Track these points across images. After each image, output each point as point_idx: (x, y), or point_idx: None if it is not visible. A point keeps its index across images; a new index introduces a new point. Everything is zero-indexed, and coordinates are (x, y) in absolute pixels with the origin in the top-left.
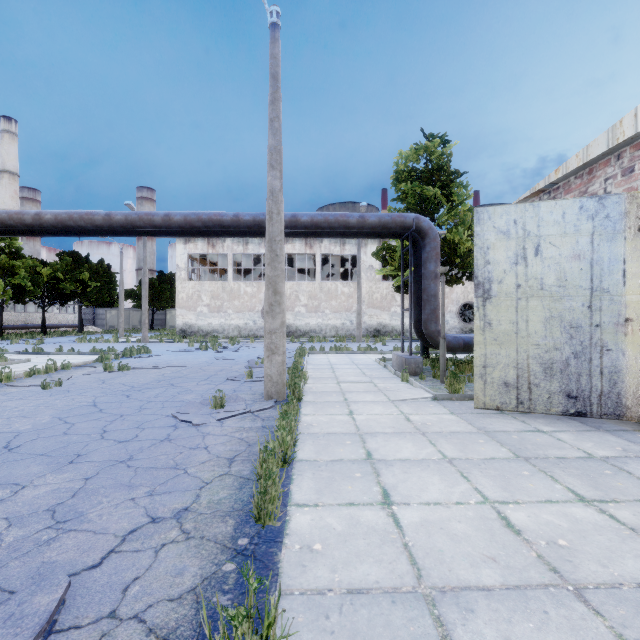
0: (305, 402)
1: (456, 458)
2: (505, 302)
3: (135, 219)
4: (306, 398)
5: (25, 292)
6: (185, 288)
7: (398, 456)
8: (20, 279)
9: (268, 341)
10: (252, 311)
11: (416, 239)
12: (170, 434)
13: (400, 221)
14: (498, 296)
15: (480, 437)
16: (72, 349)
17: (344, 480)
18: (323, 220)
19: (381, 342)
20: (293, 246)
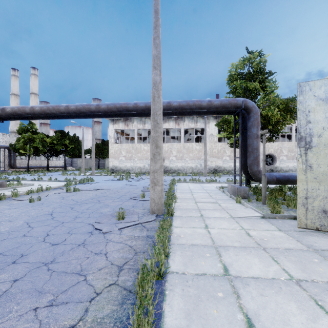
0: (175, 216)
1: (302, 279)
2: (323, 151)
3: (81, 108)
4: (176, 213)
5: (39, 150)
6: (113, 147)
7: (250, 273)
8: (37, 144)
9: (152, 177)
10: (147, 159)
11: (243, 114)
12: (86, 239)
13: (234, 103)
14: (317, 146)
15: (313, 256)
16: (56, 179)
17: (209, 301)
18: (186, 104)
19: (218, 176)
20: (169, 124)
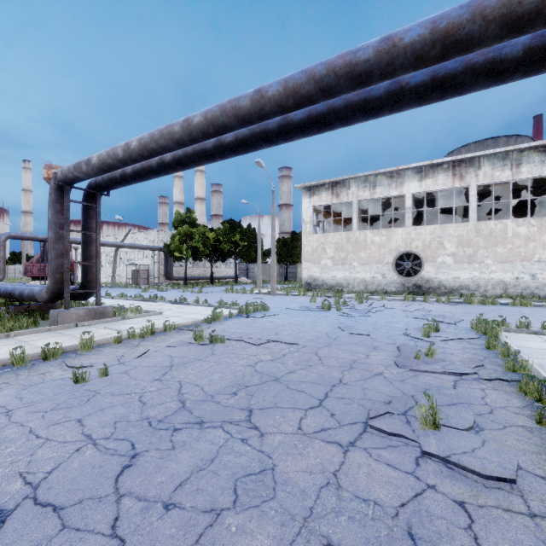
0: None
1: None
2: None
3: (216, 114)
4: None
5: (199, 252)
6: (310, 241)
7: None
8: (196, 242)
9: None
10: (380, 263)
11: None
12: None
13: None
14: None
15: None
16: (205, 301)
17: None
18: None
19: None
20: (434, 181)
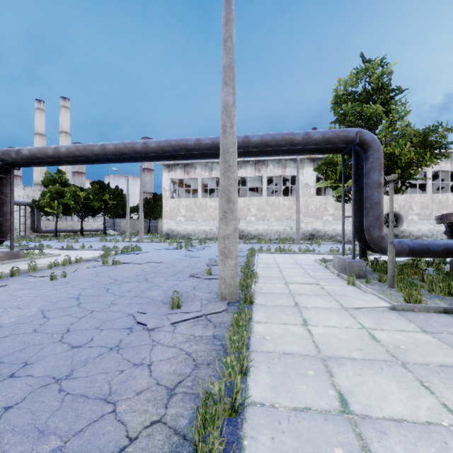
0: (256, 305)
1: None
2: None
3: (122, 147)
4: (257, 300)
5: (70, 208)
6: (169, 204)
7: (387, 411)
8: (67, 200)
9: (222, 246)
10: (215, 220)
11: (357, 153)
12: (122, 340)
13: (343, 135)
14: None
15: None
16: (90, 247)
17: None
18: (271, 139)
19: (316, 244)
20: (245, 171)
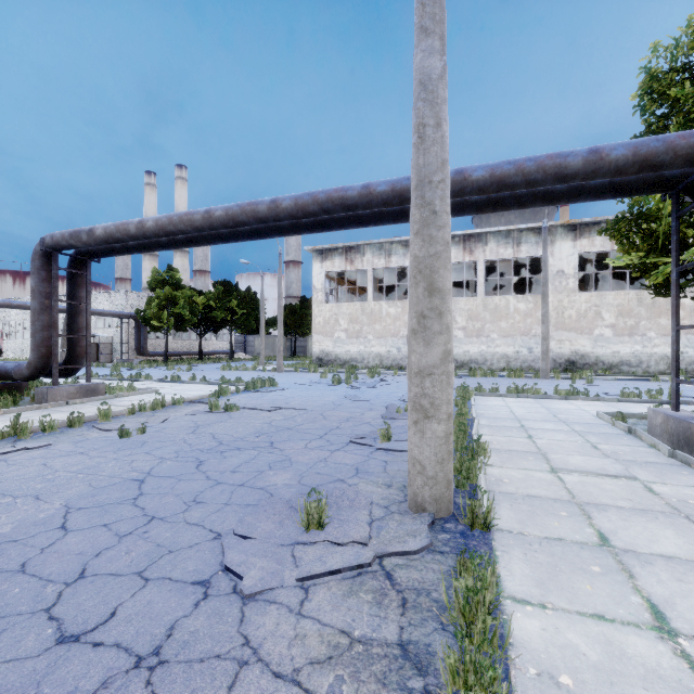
0: (500, 533)
1: None
2: None
3: (236, 212)
4: (498, 516)
5: (184, 321)
6: (322, 311)
7: None
8: (181, 309)
9: (415, 391)
10: (395, 336)
11: None
12: (174, 628)
13: (686, 145)
14: None
15: None
16: (204, 378)
17: None
18: (513, 170)
19: (581, 379)
20: None
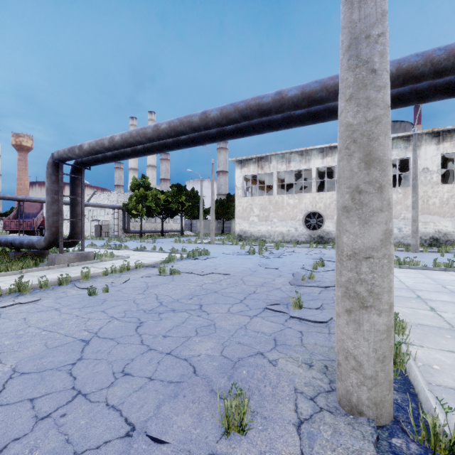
0: None
1: None
2: None
3: (176, 124)
4: None
5: (152, 210)
6: (241, 203)
7: None
8: (150, 202)
9: (348, 275)
10: (294, 220)
11: None
12: None
13: None
14: None
15: None
16: (161, 248)
17: None
18: (421, 61)
19: (446, 253)
20: (332, 159)
